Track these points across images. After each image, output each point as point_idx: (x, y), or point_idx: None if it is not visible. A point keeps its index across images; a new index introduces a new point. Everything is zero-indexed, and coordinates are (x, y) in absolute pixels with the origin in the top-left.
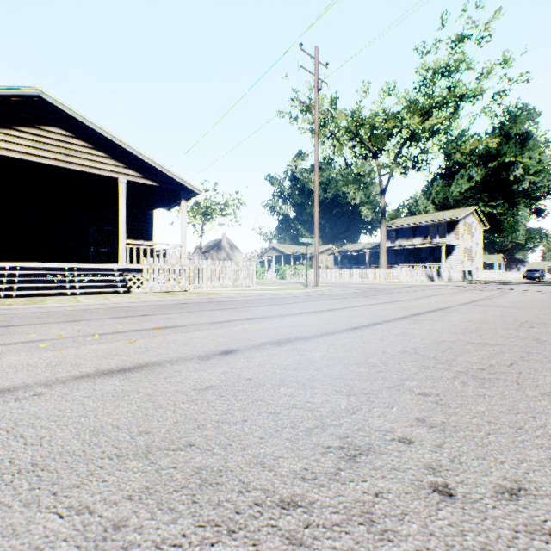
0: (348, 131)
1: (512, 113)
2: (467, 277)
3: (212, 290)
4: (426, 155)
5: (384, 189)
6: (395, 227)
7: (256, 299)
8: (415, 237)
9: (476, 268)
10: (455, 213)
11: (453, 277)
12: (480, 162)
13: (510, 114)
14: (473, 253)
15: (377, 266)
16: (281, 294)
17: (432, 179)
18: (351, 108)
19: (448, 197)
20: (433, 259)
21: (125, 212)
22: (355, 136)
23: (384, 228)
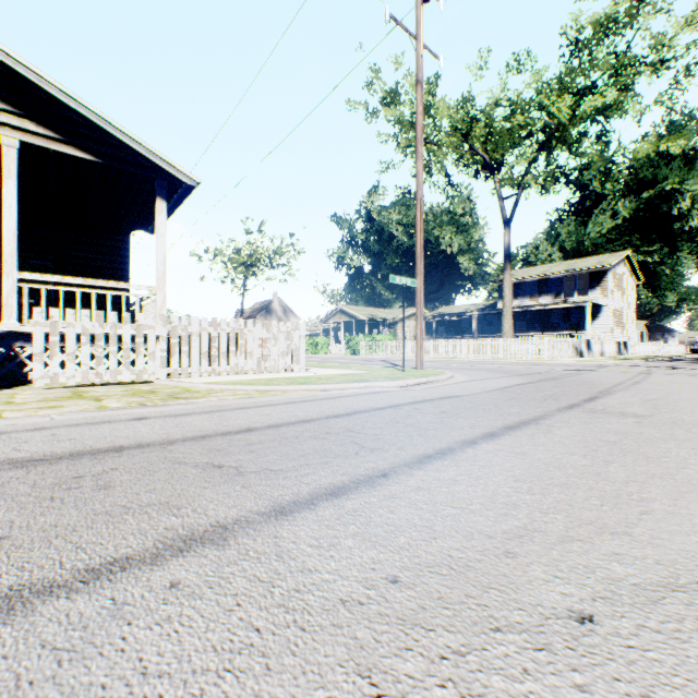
0: (454, 130)
1: (675, 121)
2: (621, 351)
3: (197, 382)
4: (583, 158)
5: (508, 218)
6: (513, 281)
7: (277, 423)
8: (542, 294)
9: (627, 338)
10: (601, 259)
11: (605, 351)
12: (629, 191)
13: (672, 122)
14: (624, 317)
15: (487, 336)
16: (357, 392)
17: (558, 217)
18: (457, 100)
19: (585, 240)
20: (569, 326)
21: (16, 210)
22: (464, 138)
23: (509, 277)
